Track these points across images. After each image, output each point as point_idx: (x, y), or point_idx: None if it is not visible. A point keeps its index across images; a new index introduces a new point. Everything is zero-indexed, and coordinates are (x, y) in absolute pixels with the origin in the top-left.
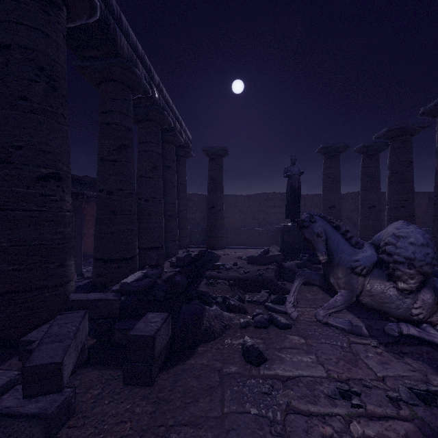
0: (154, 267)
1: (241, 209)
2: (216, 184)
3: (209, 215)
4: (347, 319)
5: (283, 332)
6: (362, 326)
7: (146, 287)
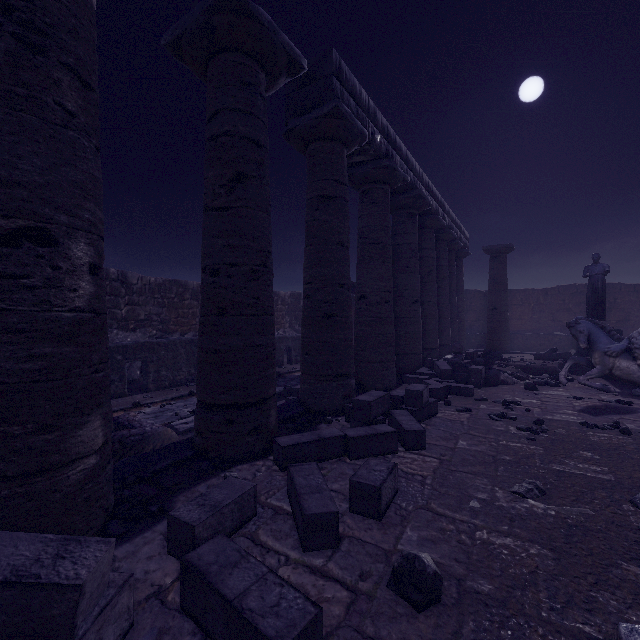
0: (457, 353)
1: (533, 308)
2: (499, 284)
3: (490, 317)
4: (600, 383)
5: (553, 387)
6: (610, 387)
7: (458, 362)
